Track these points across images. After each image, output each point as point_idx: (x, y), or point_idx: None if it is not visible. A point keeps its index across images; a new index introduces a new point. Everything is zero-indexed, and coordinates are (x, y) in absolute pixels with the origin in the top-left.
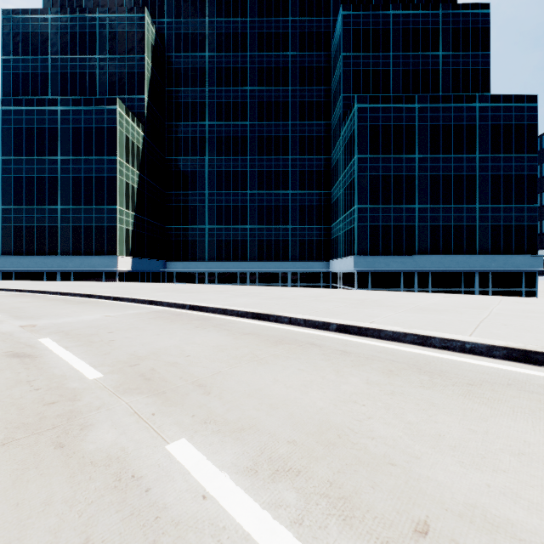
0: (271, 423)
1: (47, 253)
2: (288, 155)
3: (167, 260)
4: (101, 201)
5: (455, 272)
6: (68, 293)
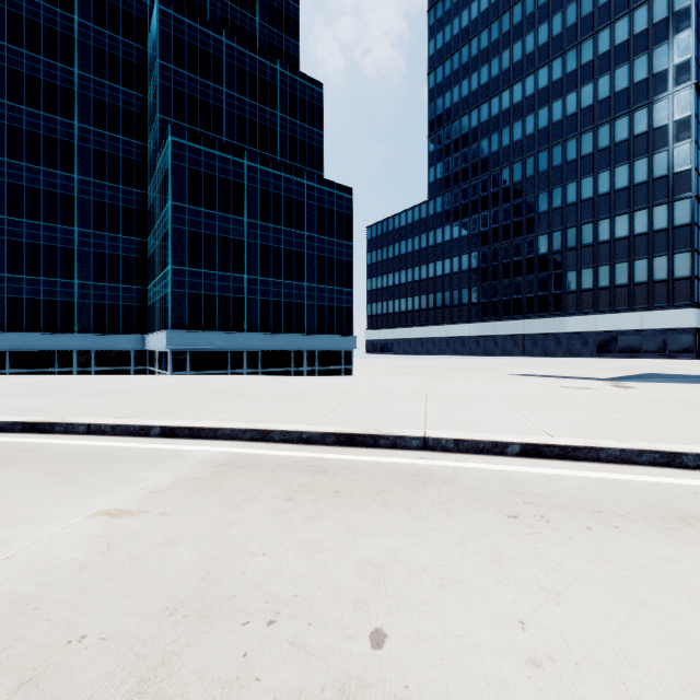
0: None
1: None
2: (73, 173)
3: None
4: None
5: (285, 351)
6: None
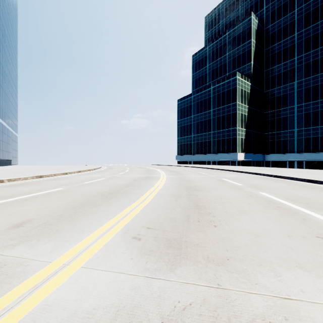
0: (286, 195)
1: (207, 153)
2: None
3: (265, 154)
4: (229, 126)
5: None
6: (220, 169)
